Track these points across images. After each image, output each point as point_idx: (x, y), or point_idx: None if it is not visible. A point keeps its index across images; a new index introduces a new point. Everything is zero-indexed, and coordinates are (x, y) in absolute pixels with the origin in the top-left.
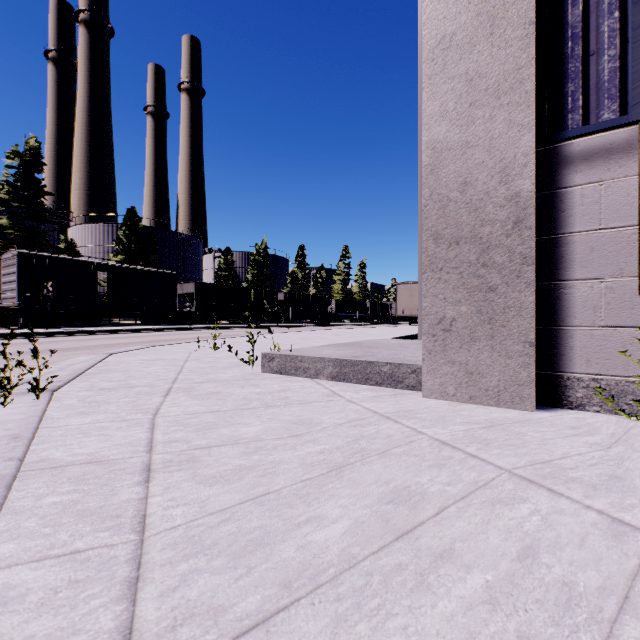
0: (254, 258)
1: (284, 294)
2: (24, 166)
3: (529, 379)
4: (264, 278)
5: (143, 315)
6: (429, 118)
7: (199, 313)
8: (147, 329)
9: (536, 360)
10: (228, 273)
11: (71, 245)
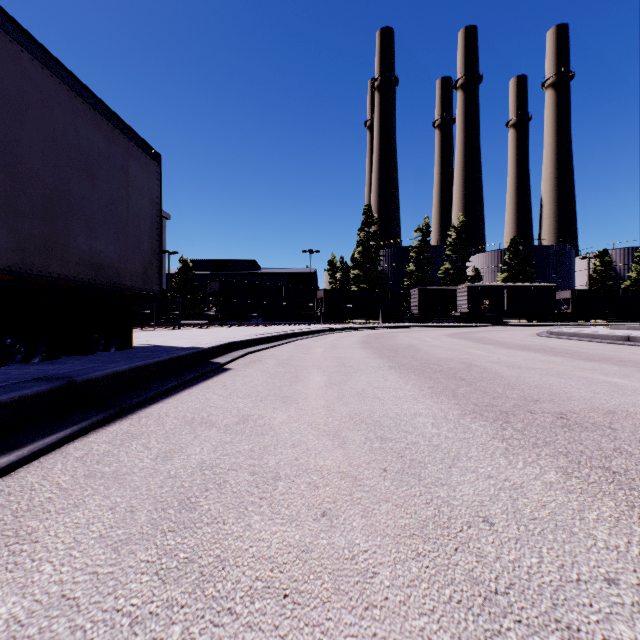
0: (639, 254)
1: None
2: (456, 233)
3: None
4: None
5: (530, 316)
6: None
7: (574, 314)
8: (539, 324)
9: None
10: (604, 274)
11: (477, 273)
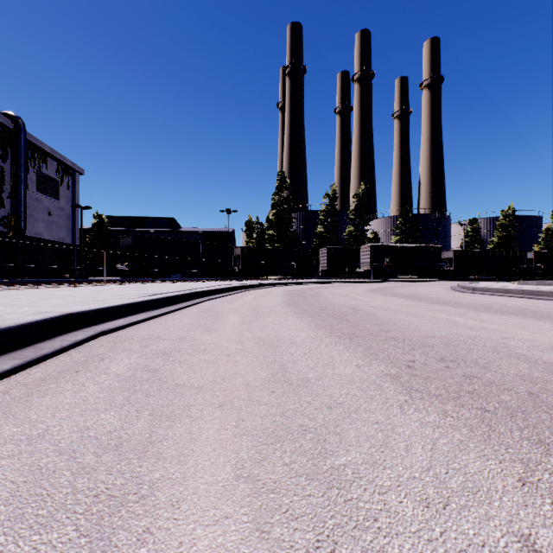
0: (499, 223)
1: (533, 253)
2: (359, 200)
3: None
4: (510, 239)
5: (421, 273)
6: None
7: (455, 271)
8: (432, 280)
9: None
10: (474, 238)
11: (376, 235)
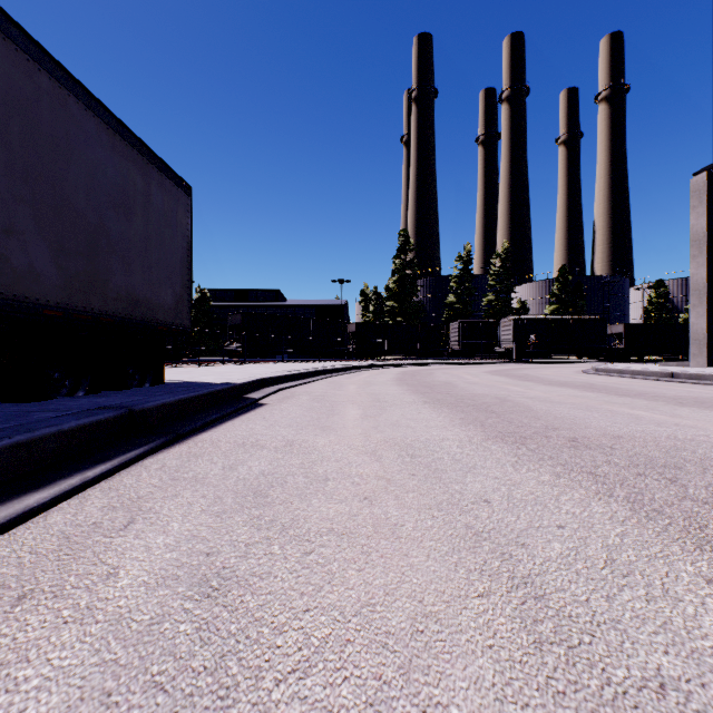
0: None
1: None
2: (501, 261)
3: (705, 363)
4: None
5: (579, 352)
6: (691, 317)
7: (627, 350)
8: (589, 361)
9: (711, 360)
10: (660, 307)
11: (523, 305)
